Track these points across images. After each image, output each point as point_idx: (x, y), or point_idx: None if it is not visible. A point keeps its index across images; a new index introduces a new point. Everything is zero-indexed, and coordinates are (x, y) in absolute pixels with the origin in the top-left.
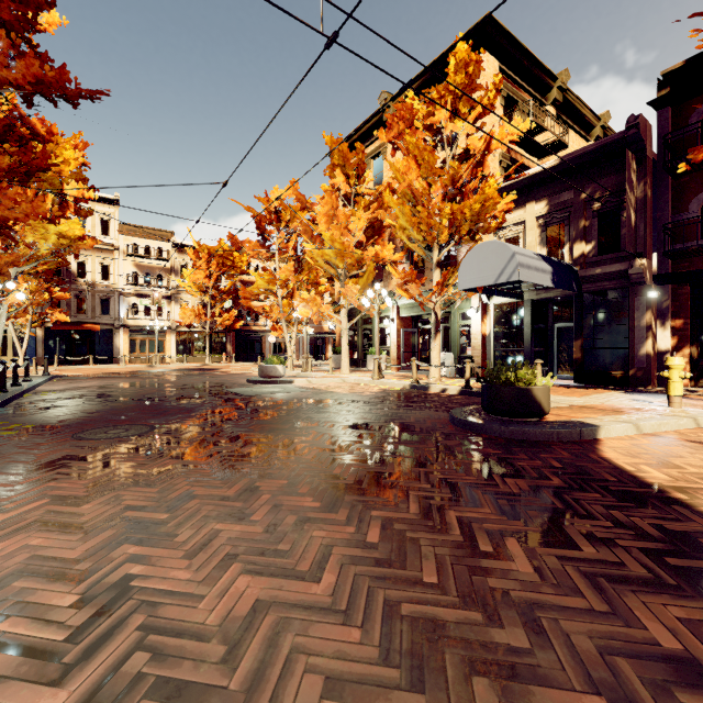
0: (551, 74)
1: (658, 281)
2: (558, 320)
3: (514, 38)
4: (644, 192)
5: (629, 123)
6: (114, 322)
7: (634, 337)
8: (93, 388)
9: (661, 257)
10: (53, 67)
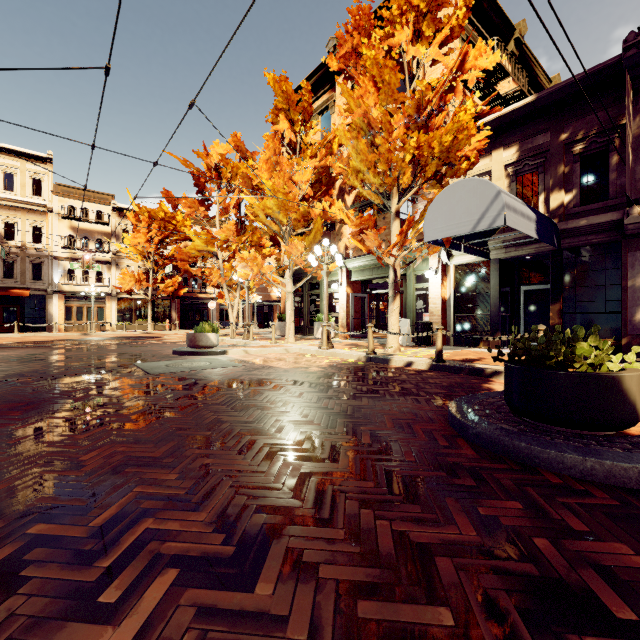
0: (510, 23)
1: None
2: (525, 282)
3: None
4: None
5: (628, 42)
6: (47, 287)
7: (627, 299)
8: None
9: None
10: None
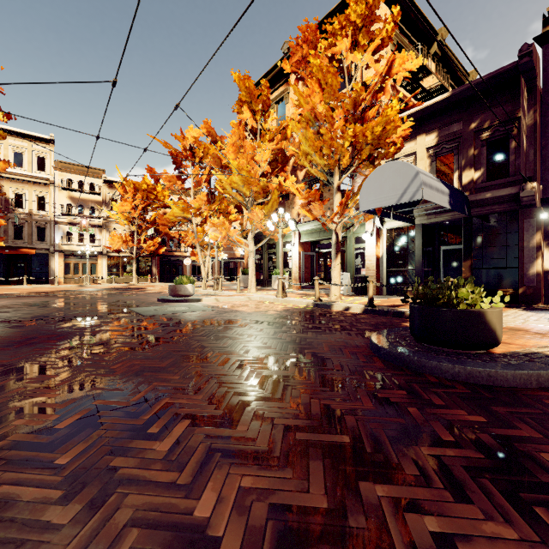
0: (433, 29)
1: (543, 205)
2: (444, 243)
3: None
4: (534, 119)
5: (523, 51)
6: (50, 247)
7: (523, 257)
8: None
9: (546, 182)
10: None
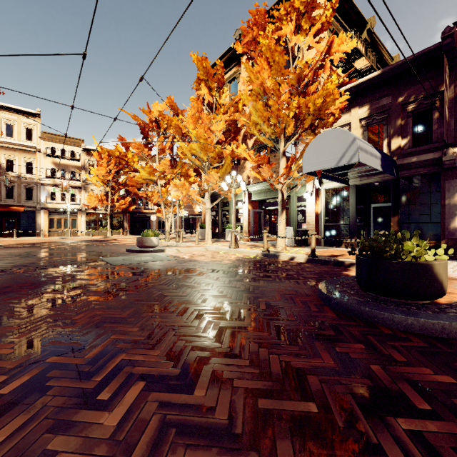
0: (363, 18)
1: None
2: (374, 201)
3: None
4: (454, 93)
5: (445, 33)
6: (36, 205)
7: (445, 213)
8: None
9: None
10: None
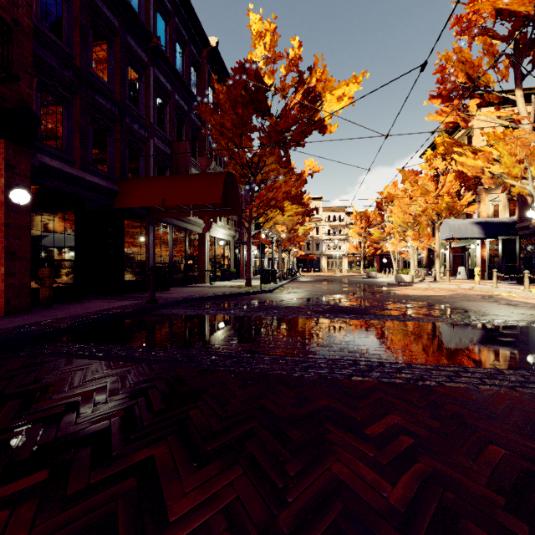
0: None
1: None
2: None
3: (505, 91)
4: None
5: None
6: (320, 253)
7: None
8: (312, 278)
9: None
10: (305, 205)
